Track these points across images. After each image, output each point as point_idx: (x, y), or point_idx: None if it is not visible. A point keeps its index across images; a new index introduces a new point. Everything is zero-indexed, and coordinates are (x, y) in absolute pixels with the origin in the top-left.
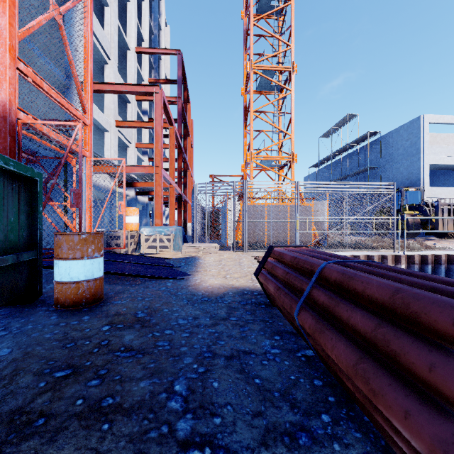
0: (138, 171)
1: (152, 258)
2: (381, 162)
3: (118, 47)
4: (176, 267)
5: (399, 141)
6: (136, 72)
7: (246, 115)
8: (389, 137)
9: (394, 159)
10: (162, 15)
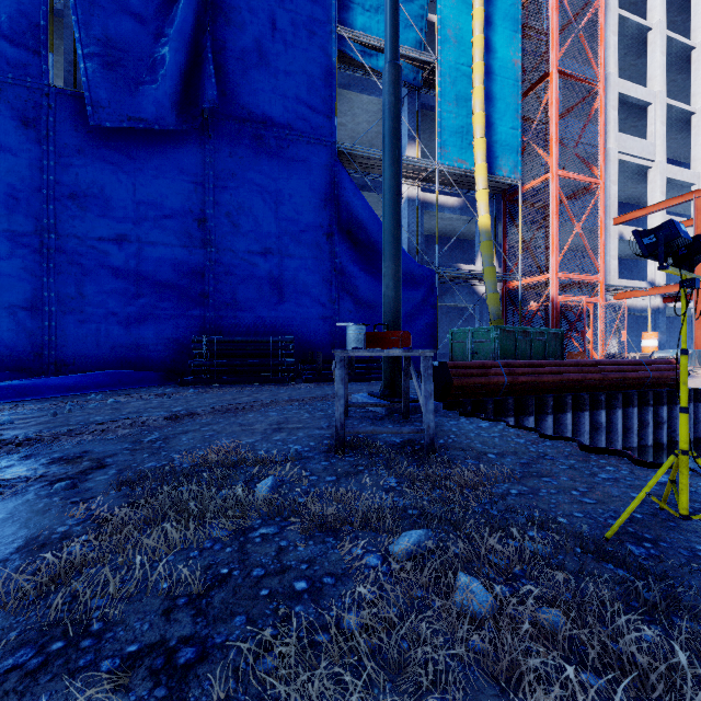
0: (673, 290)
1: None
2: None
3: (675, 121)
4: None
5: None
6: None
7: None
8: None
9: None
10: None
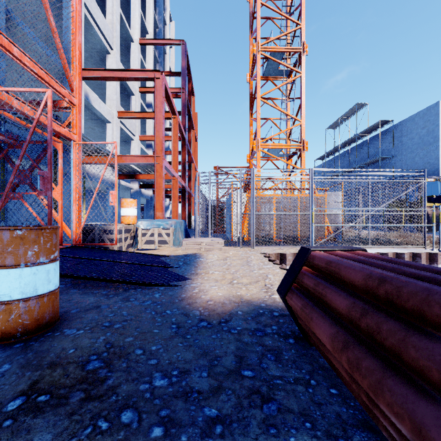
0: (138, 161)
1: (146, 256)
2: (393, 153)
3: (121, 39)
4: (172, 267)
5: (414, 129)
6: (140, 63)
7: (252, 103)
8: (402, 125)
9: (408, 148)
10: (166, 10)
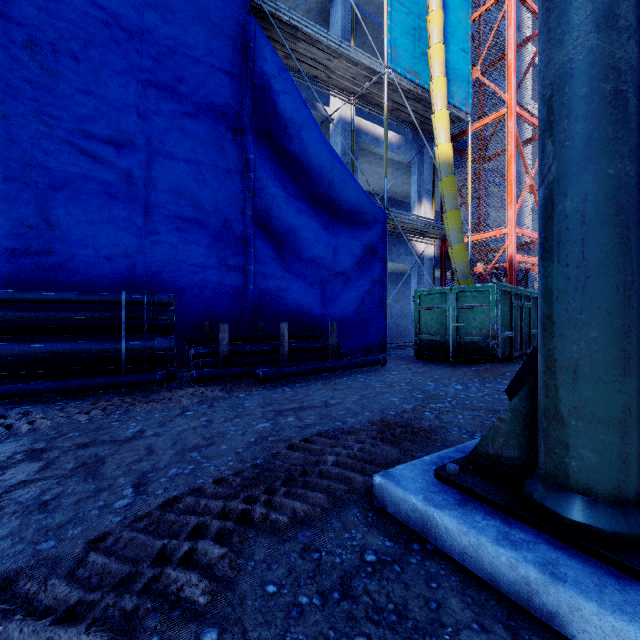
0: None
1: None
2: None
3: None
4: None
5: None
6: None
7: None
8: None
9: None
10: None
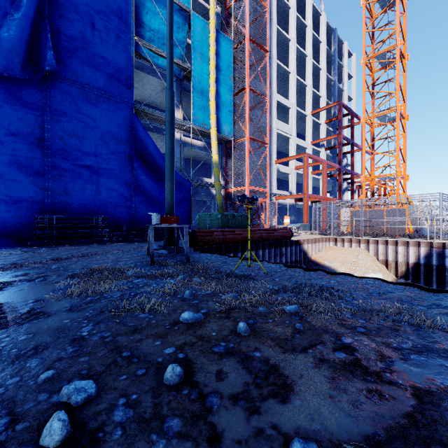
0: (296, 196)
1: None
2: None
3: (300, 117)
4: None
5: None
6: (312, 126)
7: (373, 144)
8: None
9: None
10: (344, 55)
